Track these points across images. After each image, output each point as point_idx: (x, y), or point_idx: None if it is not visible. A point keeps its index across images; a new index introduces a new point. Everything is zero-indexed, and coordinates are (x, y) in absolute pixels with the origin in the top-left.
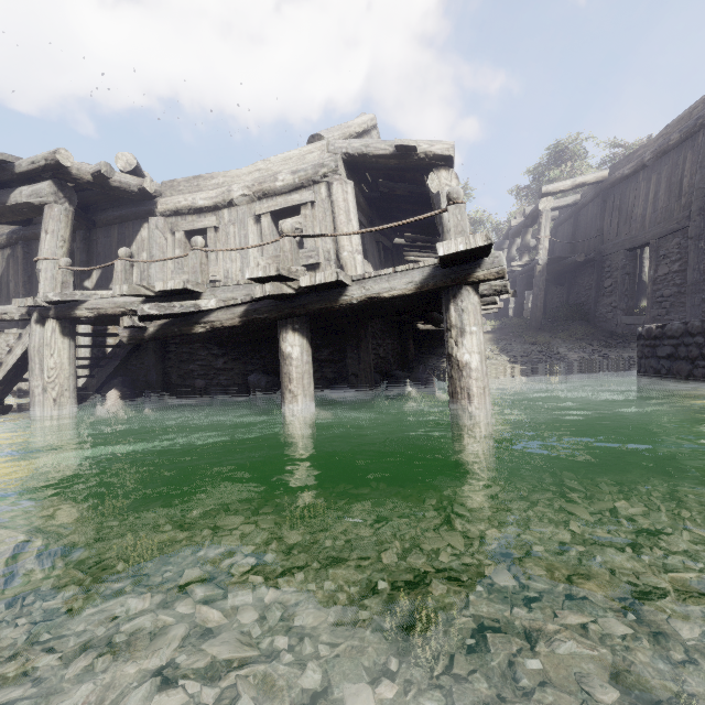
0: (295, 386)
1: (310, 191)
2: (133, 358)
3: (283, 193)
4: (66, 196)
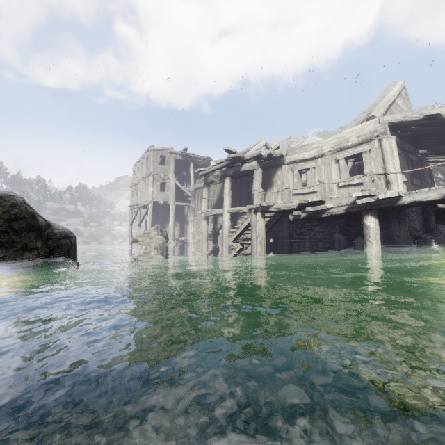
0: (372, 239)
1: (368, 145)
2: (275, 226)
3: (351, 147)
4: (259, 165)
